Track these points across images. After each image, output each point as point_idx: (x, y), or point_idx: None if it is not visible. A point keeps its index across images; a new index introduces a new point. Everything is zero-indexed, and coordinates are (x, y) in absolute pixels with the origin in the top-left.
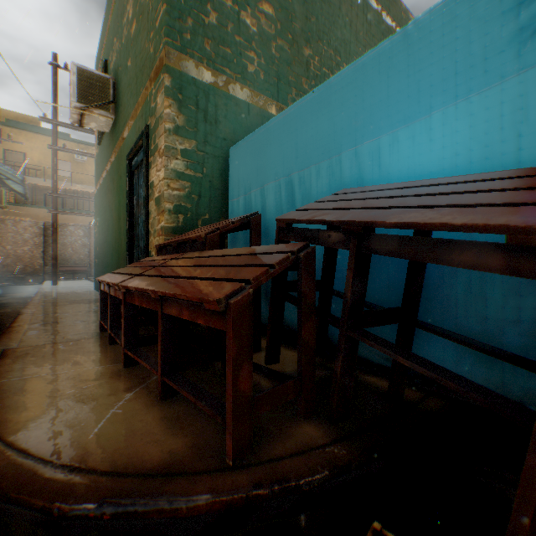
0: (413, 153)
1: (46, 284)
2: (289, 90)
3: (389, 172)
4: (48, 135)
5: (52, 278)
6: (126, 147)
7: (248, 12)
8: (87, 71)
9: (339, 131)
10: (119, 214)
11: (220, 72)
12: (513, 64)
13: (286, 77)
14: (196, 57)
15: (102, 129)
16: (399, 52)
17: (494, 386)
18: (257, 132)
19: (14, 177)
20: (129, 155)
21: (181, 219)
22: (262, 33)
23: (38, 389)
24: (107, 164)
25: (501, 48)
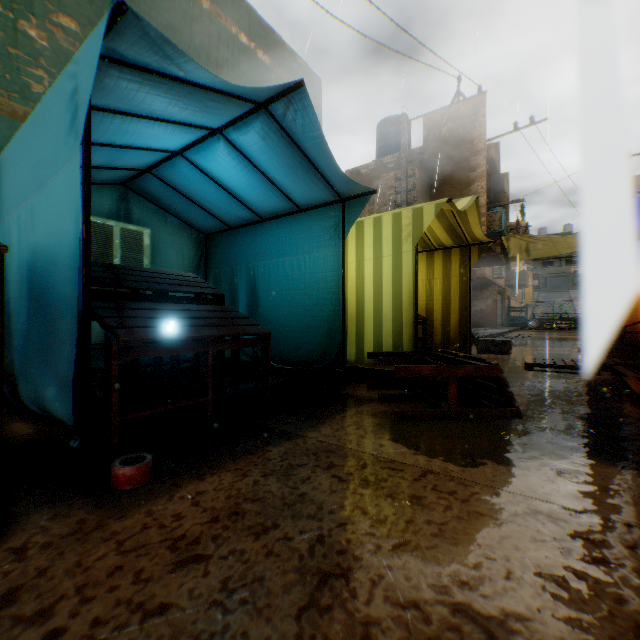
0: (46, 215)
1: None
2: None
3: (40, 229)
4: None
5: None
6: None
7: (34, 22)
8: None
9: (24, 183)
10: None
11: None
12: (70, 154)
13: None
14: None
15: None
16: (42, 120)
17: (69, 417)
18: None
19: None
20: None
21: None
22: (60, 50)
23: None
24: None
25: (67, 139)
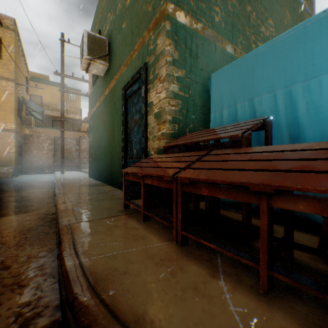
0: None
1: (57, 173)
2: (238, 35)
3: None
4: (54, 85)
5: (58, 170)
6: (120, 83)
7: None
8: (92, 35)
9: None
10: (113, 128)
11: (199, 21)
12: None
13: (237, 26)
14: (185, 9)
15: (99, 74)
16: None
17: None
18: (244, 58)
19: (37, 110)
20: (125, 87)
21: (176, 127)
22: None
23: (130, 271)
24: (100, 97)
25: None
